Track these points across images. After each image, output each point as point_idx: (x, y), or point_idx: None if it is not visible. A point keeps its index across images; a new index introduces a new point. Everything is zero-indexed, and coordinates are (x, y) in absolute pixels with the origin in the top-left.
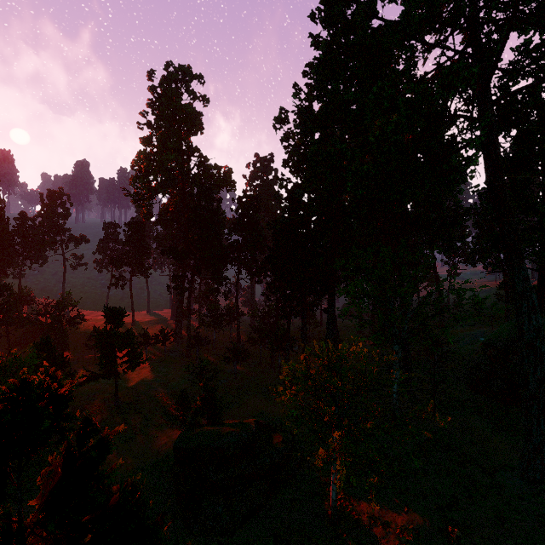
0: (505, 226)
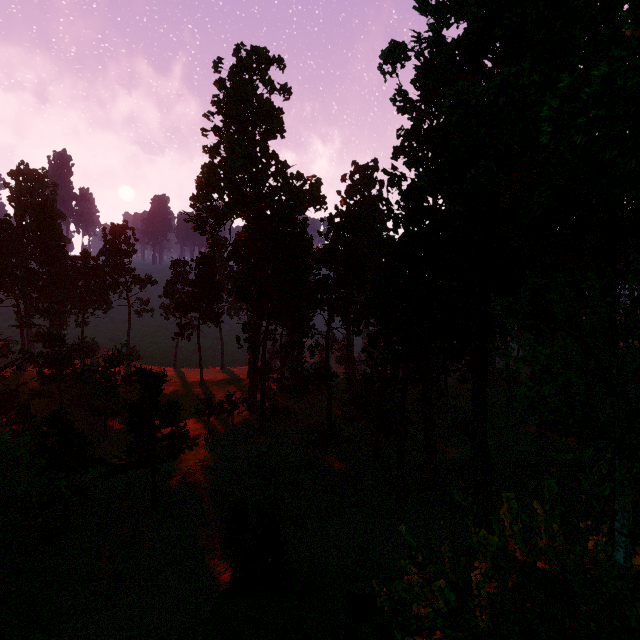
0: None
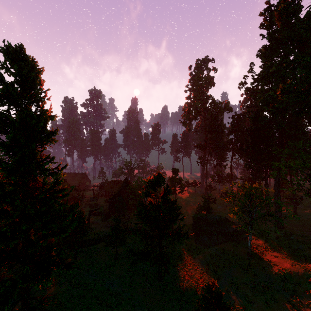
0: None
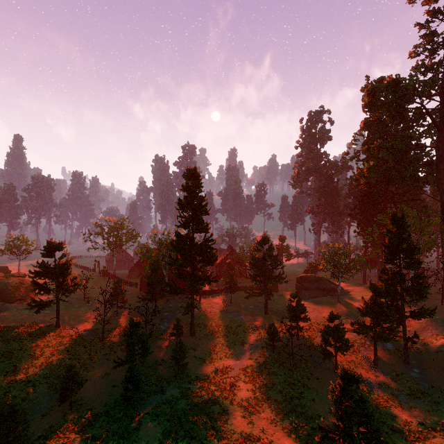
0: (440, 199)
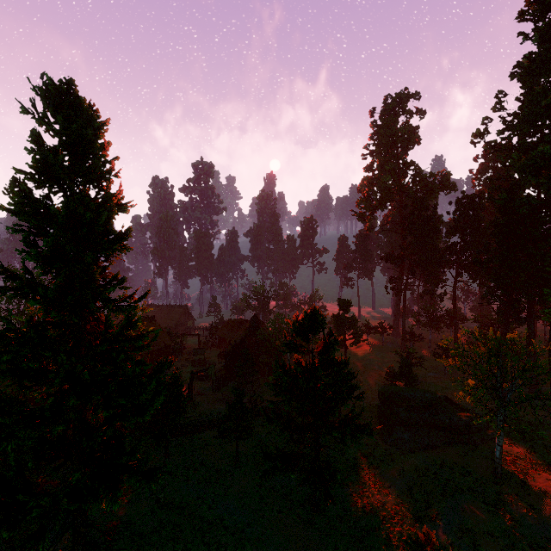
0: None
